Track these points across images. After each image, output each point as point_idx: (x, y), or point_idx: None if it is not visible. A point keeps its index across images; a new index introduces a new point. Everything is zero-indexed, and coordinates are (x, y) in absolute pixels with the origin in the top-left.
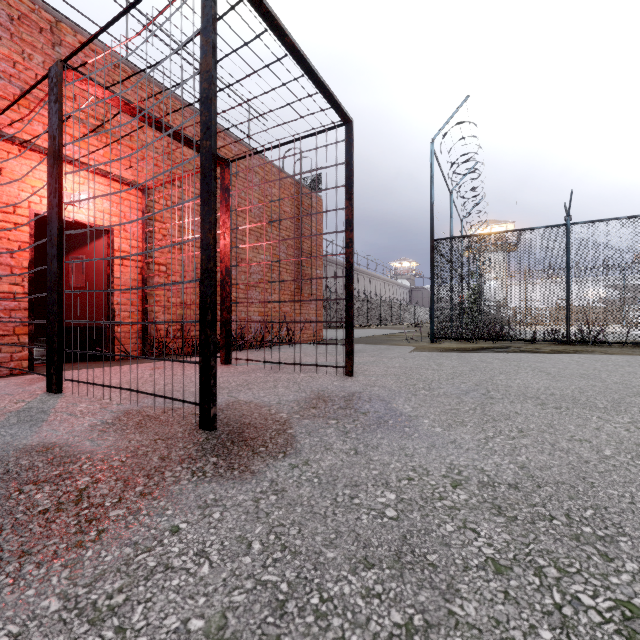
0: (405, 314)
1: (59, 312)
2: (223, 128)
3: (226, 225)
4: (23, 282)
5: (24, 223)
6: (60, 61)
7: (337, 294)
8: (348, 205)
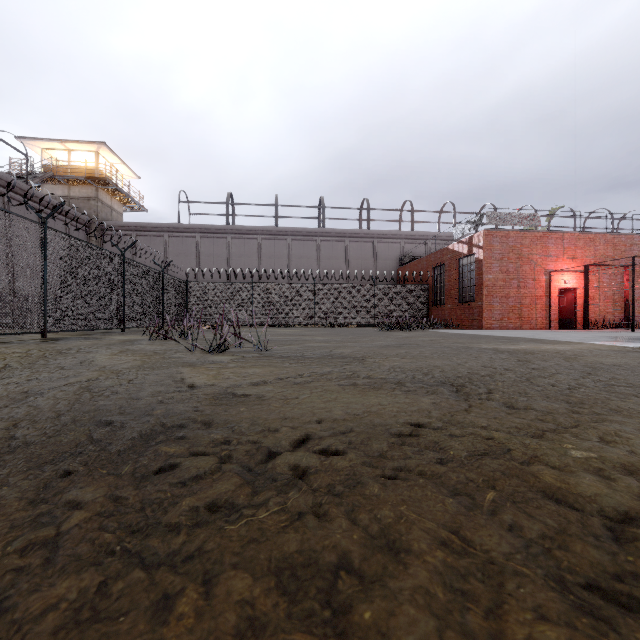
0: None
1: (587, 314)
2: (617, 233)
3: (626, 286)
4: (556, 307)
5: (556, 291)
6: (588, 265)
7: None
8: None
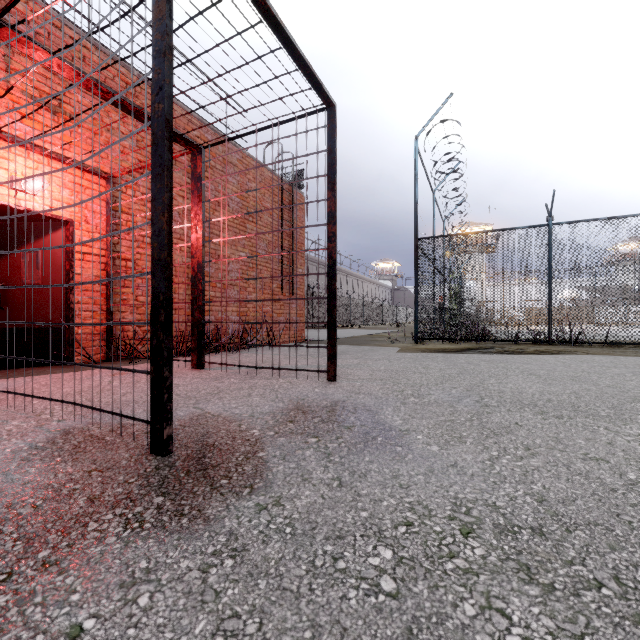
0: (387, 314)
1: None
2: (198, 116)
3: (198, 217)
4: None
5: None
6: None
7: (320, 294)
8: (331, 196)
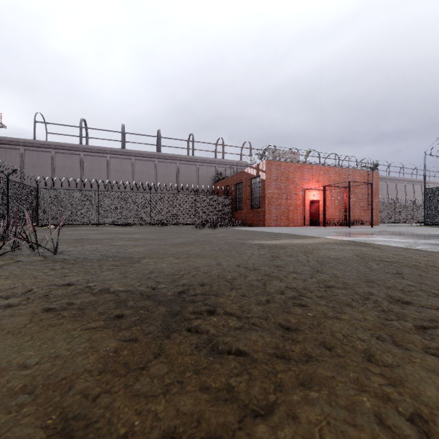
0: None
1: (325, 217)
2: (341, 167)
3: (346, 199)
4: (308, 212)
5: (308, 202)
6: (325, 185)
7: (400, 203)
8: (371, 198)
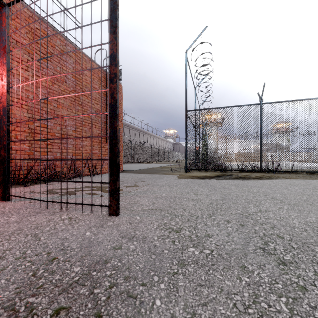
0: (171, 156)
1: None
2: (39, 15)
3: (3, 66)
4: None
5: None
6: None
7: (135, 145)
8: (113, 39)
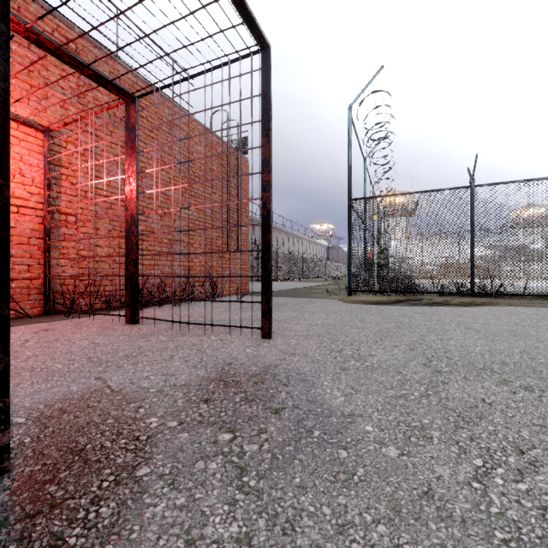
0: (323, 269)
1: None
2: (144, 79)
3: (132, 168)
4: None
5: None
6: None
7: None
8: (265, 143)
